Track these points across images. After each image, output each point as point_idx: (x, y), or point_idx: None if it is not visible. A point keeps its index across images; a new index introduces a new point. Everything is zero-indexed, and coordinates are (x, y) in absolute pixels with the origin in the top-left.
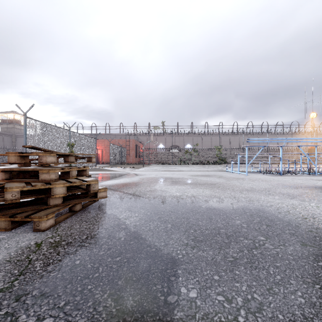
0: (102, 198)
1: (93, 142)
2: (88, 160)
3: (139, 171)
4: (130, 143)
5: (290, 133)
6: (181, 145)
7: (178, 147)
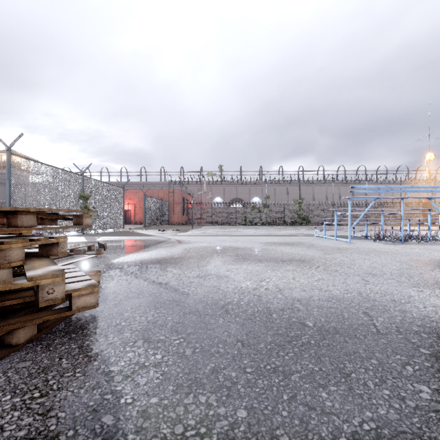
0: (86, 309)
1: (119, 193)
2: (75, 221)
3: (184, 236)
4: (174, 195)
5: (398, 181)
6: (246, 198)
7: (242, 201)
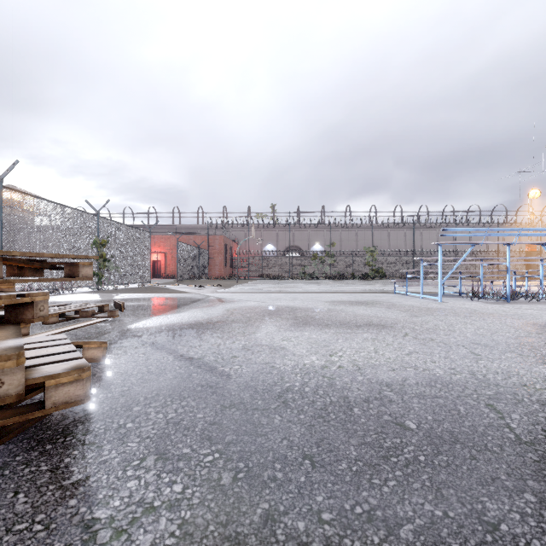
0: (68, 406)
1: (145, 238)
2: (68, 271)
3: (227, 293)
4: (215, 242)
5: (495, 225)
6: (305, 245)
7: (300, 249)
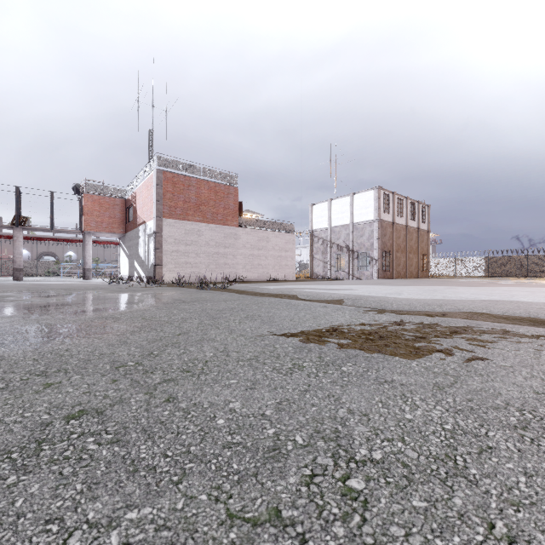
0: None
1: None
2: None
3: None
4: None
5: None
6: (60, 252)
7: (55, 255)
